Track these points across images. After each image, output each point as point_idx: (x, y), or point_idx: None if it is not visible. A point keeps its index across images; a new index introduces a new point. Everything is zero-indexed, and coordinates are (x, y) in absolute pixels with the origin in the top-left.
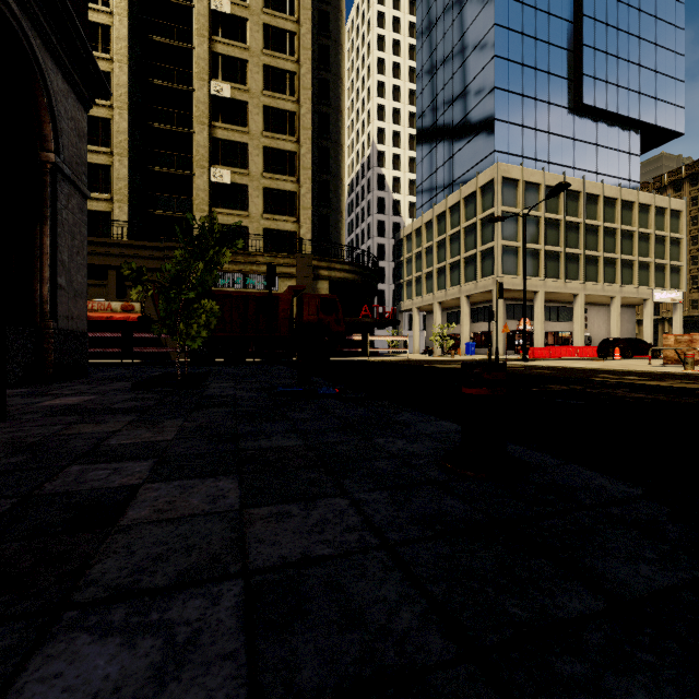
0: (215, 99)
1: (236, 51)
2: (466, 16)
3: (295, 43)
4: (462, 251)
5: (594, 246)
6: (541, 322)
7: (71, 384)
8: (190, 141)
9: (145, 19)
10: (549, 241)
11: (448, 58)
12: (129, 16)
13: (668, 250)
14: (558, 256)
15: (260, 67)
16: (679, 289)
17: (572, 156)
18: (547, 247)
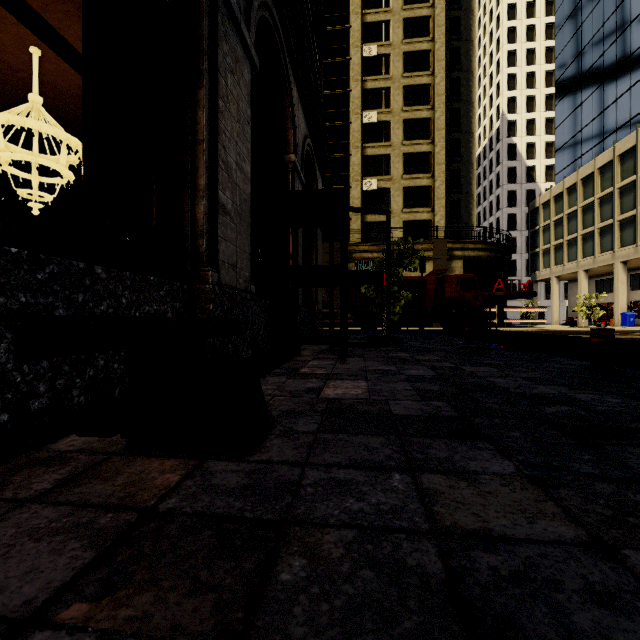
0: (365, 126)
1: (381, 83)
2: None
3: (430, 58)
4: (616, 214)
5: None
6: None
7: None
8: (346, 162)
9: None
10: None
11: (597, 6)
12: None
13: None
14: None
15: (400, 89)
16: None
17: None
18: None
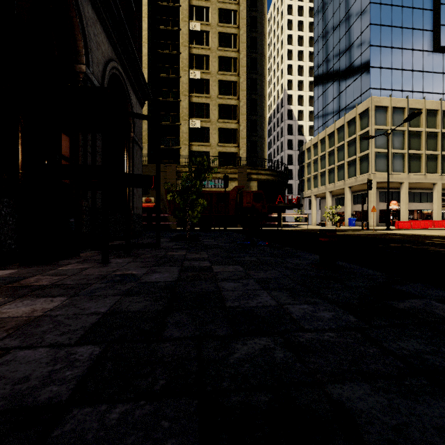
0: (192, 80)
1: (203, 51)
2: (349, 0)
3: (236, 40)
4: (346, 157)
5: None
6: (405, 204)
7: (142, 239)
8: (178, 105)
9: (155, 41)
10: (412, 147)
11: (336, 29)
12: (148, 42)
13: None
14: (419, 156)
15: (216, 58)
16: None
17: (432, 85)
18: (410, 151)
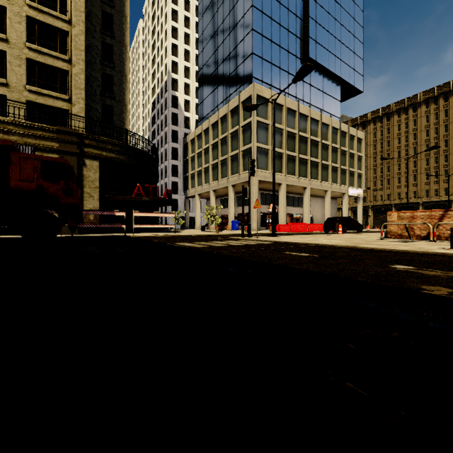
0: None
1: None
2: None
3: None
4: (229, 151)
5: (316, 155)
6: (283, 206)
7: None
8: None
9: None
10: (289, 148)
11: (220, 7)
12: None
13: (356, 163)
14: (294, 159)
15: None
16: (361, 188)
17: (303, 93)
18: (288, 152)
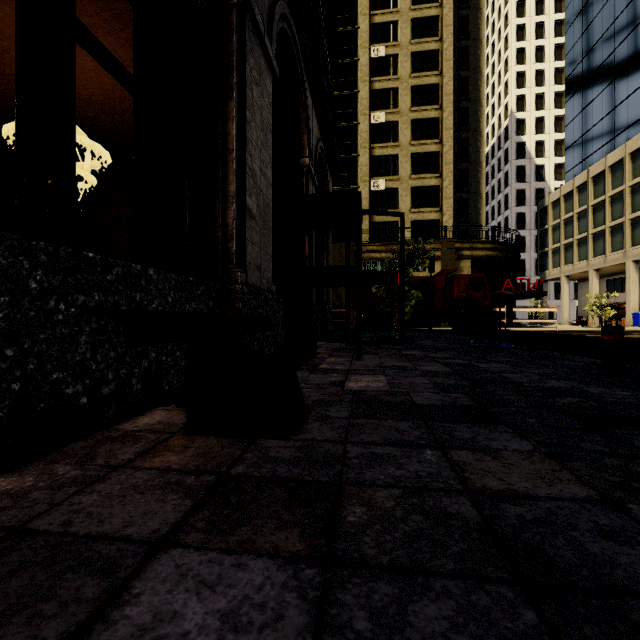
0: (373, 126)
1: (389, 84)
2: None
3: (438, 58)
4: (628, 212)
5: None
6: None
7: None
8: (354, 162)
9: None
10: None
11: (608, 3)
12: None
13: None
14: None
15: (408, 89)
16: None
17: None
18: None
